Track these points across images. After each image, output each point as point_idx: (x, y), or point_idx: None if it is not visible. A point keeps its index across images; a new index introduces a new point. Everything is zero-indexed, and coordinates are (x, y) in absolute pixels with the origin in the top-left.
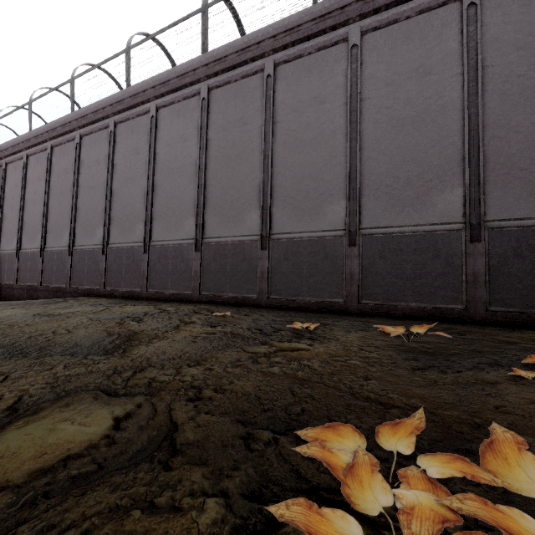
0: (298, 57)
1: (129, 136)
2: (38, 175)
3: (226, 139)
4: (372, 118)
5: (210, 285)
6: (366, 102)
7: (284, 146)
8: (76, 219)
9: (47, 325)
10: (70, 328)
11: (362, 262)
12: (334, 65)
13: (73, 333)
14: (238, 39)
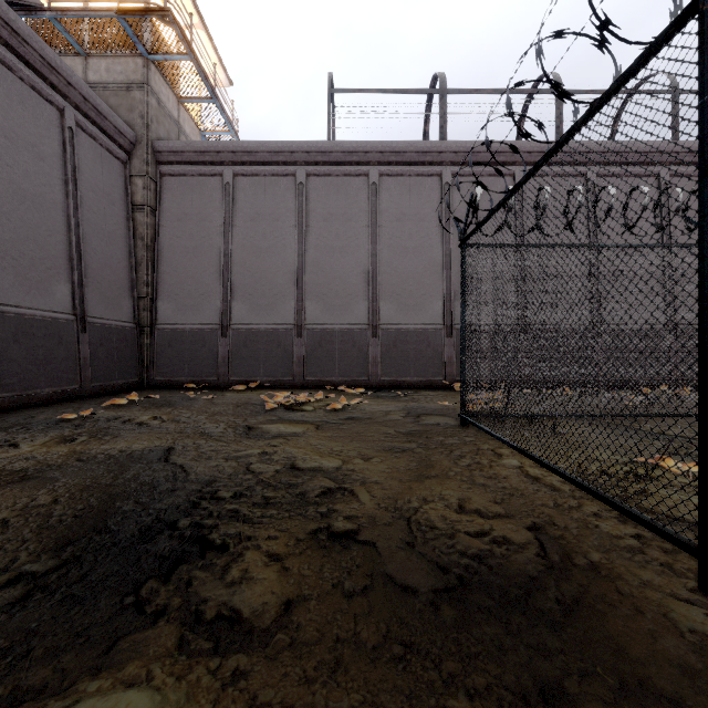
0: None
1: None
2: None
3: None
4: None
5: None
6: None
7: None
8: None
9: None
10: None
11: None
12: None
13: None
14: None
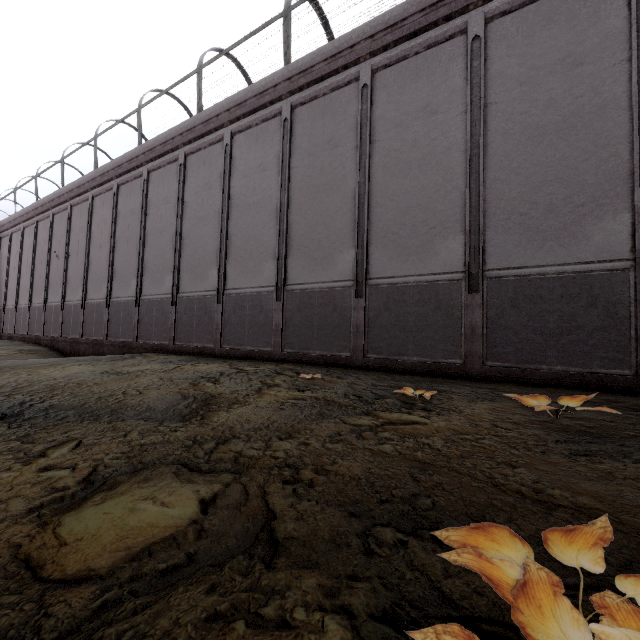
0: (401, 59)
1: (200, 169)
2: (103, 217)
3: (312, 165)
4: (500, 128)
5: (293, 341)
6: (492, 108)
7: (384, 170)
8: (143, 265)
9: (116, 385)
10: (141, 388)
11: (487, 313)
12: (449, 65)
13: (145, 394)
14: (327, 44)
